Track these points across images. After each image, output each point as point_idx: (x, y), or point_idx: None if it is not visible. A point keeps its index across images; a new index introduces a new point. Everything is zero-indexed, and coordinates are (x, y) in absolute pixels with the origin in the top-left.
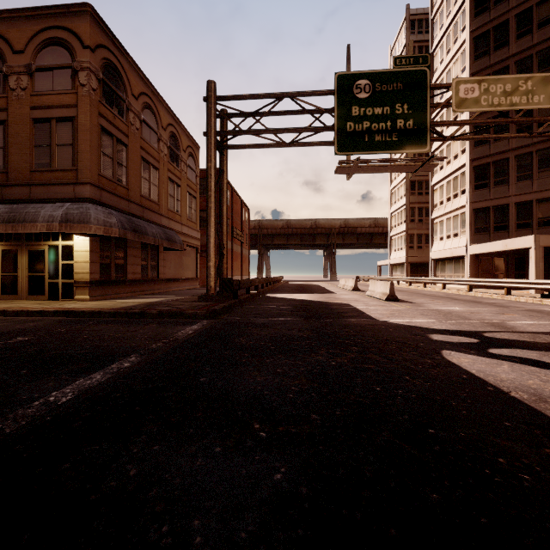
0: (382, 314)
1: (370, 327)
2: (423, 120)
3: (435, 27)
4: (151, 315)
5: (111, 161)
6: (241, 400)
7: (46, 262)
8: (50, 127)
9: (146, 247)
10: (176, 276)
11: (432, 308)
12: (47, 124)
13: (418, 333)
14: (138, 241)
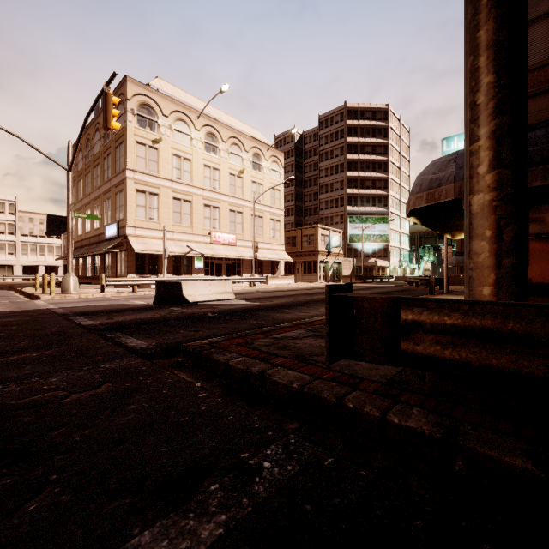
0: None
1: None
2: None
3: None
4: None
5: (548, 23)
6: None
7: None
8: None
9: None
10: None
11: None
12: None
13: None
14: None
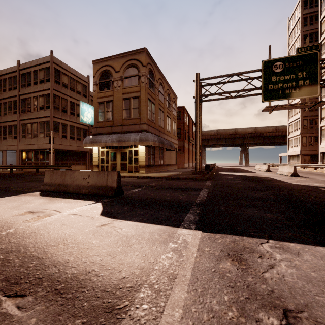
0: (292, 181)
1: (289, 185)
2: (315, 79)
3: (322, 5)
4: (182, 179)
5: (150, 113)
6: (257, 198)
7: (127, 157)
8: (129, 101)
9: (160, 149)
10: (169, 163)
11: (321, 180)
12: (128, 100)
13: (314, 188)
14: (158, 147)
